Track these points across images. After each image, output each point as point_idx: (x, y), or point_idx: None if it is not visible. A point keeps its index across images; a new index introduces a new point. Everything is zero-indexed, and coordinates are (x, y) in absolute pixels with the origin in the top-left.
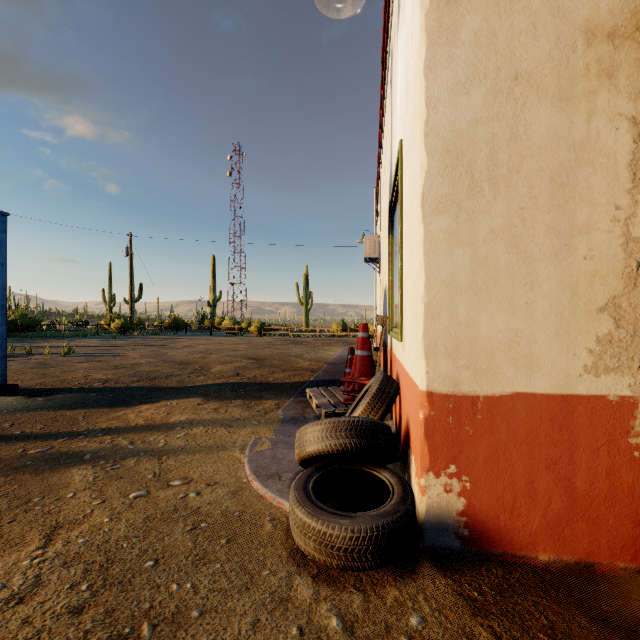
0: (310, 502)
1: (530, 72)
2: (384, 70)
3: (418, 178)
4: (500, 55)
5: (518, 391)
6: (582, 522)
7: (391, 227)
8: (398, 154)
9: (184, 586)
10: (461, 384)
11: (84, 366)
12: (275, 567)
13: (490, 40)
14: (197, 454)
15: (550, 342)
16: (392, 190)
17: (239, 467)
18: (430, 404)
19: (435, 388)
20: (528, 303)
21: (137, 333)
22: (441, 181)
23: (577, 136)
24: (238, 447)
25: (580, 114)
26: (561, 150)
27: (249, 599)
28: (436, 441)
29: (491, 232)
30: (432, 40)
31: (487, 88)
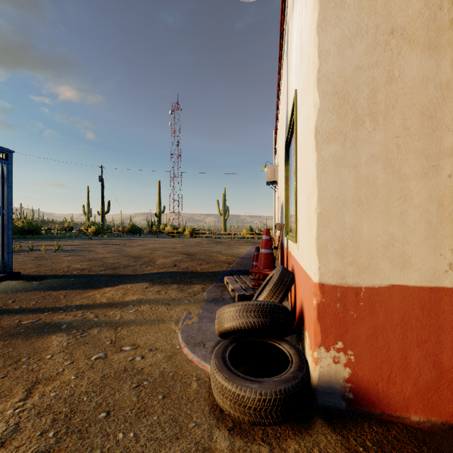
0: (227, 368)
1: (404, 27)
2: (281, 42)
3: (312, 115)
4: (379, 14)
5: (394, 284)
6: (447, 391)
7: (287, 158)
8: (293, 101)
9: (128, 435)
10: (347, 277)
11: (68, 259)
12: (199, 420)
13: (370, 3)
14: (143, 326)
15: (420, 244)
16: (288, 129)
17: (174, 336)
18: (322, 293)
19: (326, 280)
20: (402, 213)
21: (106, 235)
22: (330, 116)
23: (443, 77)
24: (173, 321)
25: (446, 59)
26: (430, 89)
27: (178, 448)
28: (326, 322)
29: (371, 156)
30: (323, 5)
31: (368, 41)
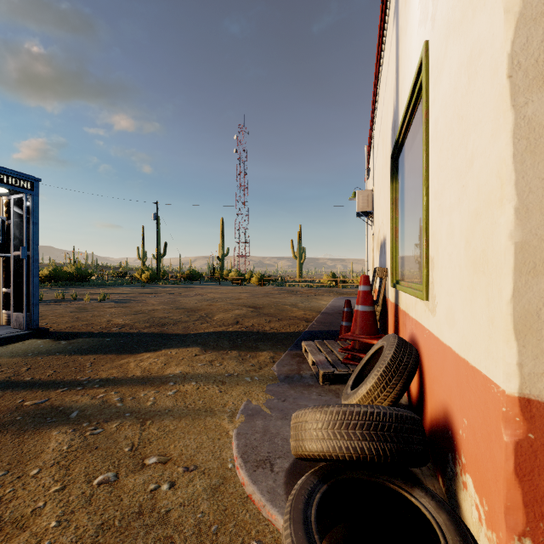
0: None
1: None
2: (384, 8)
3: (496, 36)
4: None
5: None
6: None
7: (395, 171)
8: (419, 64)
9: None
10: None
11: (111, 311)
12: None
13: None
14: (183, 420)
15: None
16: (402, 123)
17: (225, 443)
18: (526, 419)
19: (536, 392)
20: None
21: (161, 283)
22: None
23: None
24: (227, 413)
25: None
26: None
27: None
28: (539, 486)
29: None
30: None
31: None
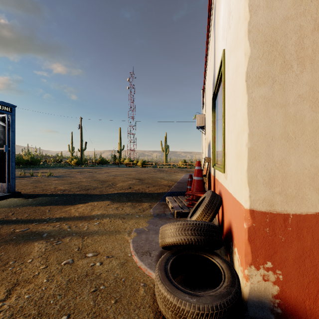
0: (168, 281)
1: None
2: (209, 20)
3: (242, 63)
4: None
5: None
6: None
7: (214, 107)
8: (221, 59)
9: None
10: (275, 205)
11: (55, 182)
12: None
13: None
14: (104, 236)
15: None
16: (216, 84)
17: (126, 245)
18: (252, 218)
19: (256, 207)
20: None
21: (84, 166)
22: (260, 62)
23: None
24: (127, 232)
25: None
26: None
27: None
28: (256, 244)
29: (299, 96)
30: None
31: None
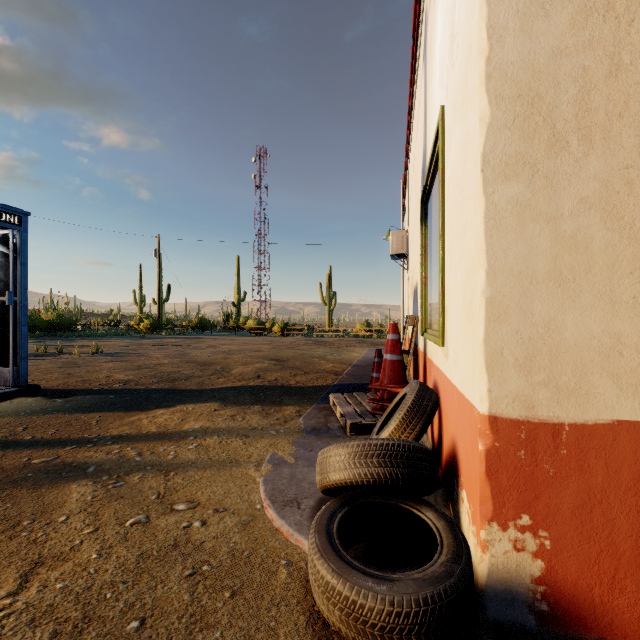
0: (334, 553)
1: None
2: (415, 45)
3: (476, 135)
4: None
5: (621, 419)
6: None
7: (424, 217)
8: (438, 124)
9: None
10: (537, 407)
11: (109, 366)
12: None
13: None
14: (208, 470)
15: None
16: (427, 172)
17: (253, 489)
18: (493, 432)
19: (500, 411)
20: (636, 297)
21: (164, 333)
22: (509, 136)
23: None
24: (253, 463)
25: None
26: None
27: None
28: (502, 482)
29: (581, 201)
30: None
31: (575, 6)
